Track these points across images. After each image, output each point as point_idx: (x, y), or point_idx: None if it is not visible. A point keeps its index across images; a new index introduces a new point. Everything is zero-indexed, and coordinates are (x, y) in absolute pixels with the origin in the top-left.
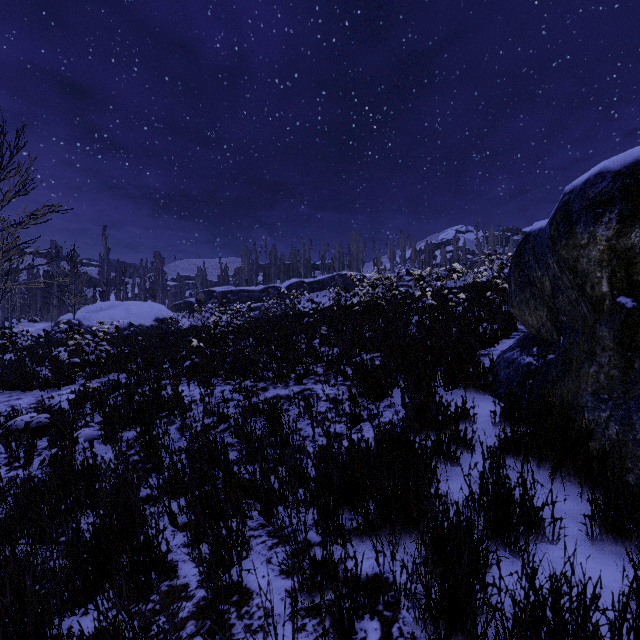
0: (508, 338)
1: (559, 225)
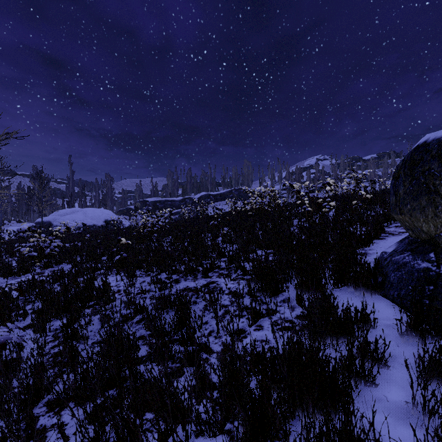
0: (379, 239)
1: None
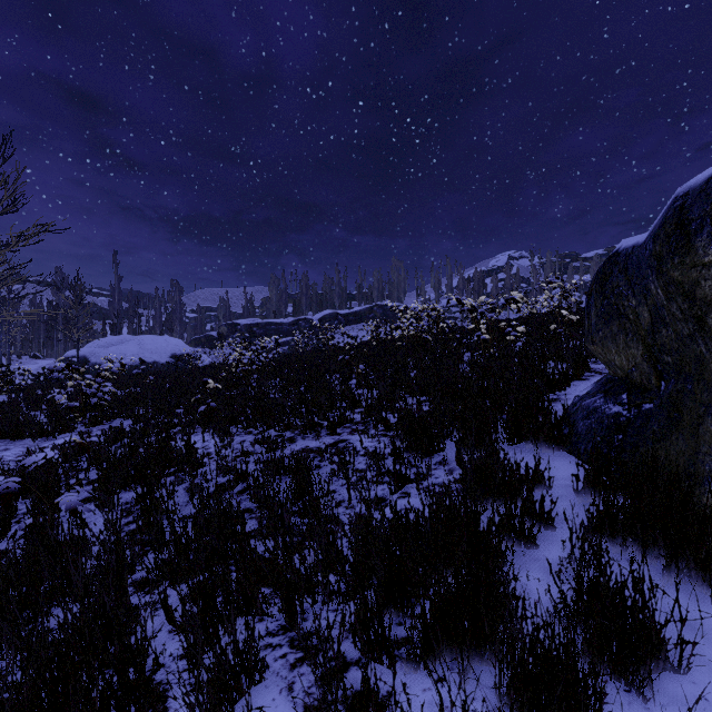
0: (580, 380)
1: (670, 238)
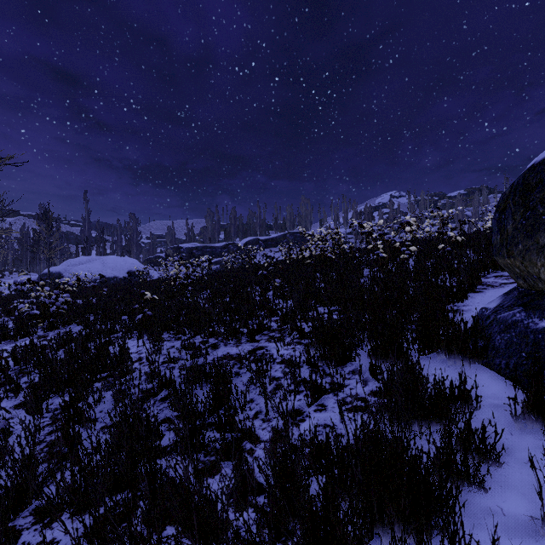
0: (474, 292)
1: None
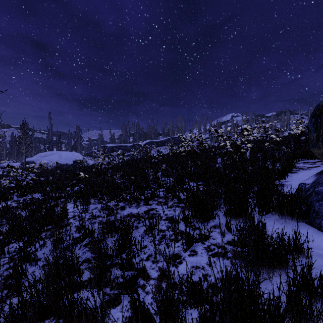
0: (291, 172)
1: None
